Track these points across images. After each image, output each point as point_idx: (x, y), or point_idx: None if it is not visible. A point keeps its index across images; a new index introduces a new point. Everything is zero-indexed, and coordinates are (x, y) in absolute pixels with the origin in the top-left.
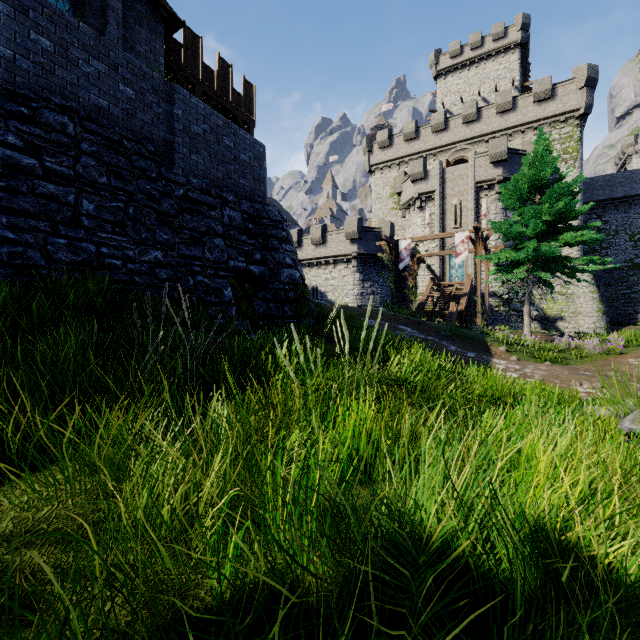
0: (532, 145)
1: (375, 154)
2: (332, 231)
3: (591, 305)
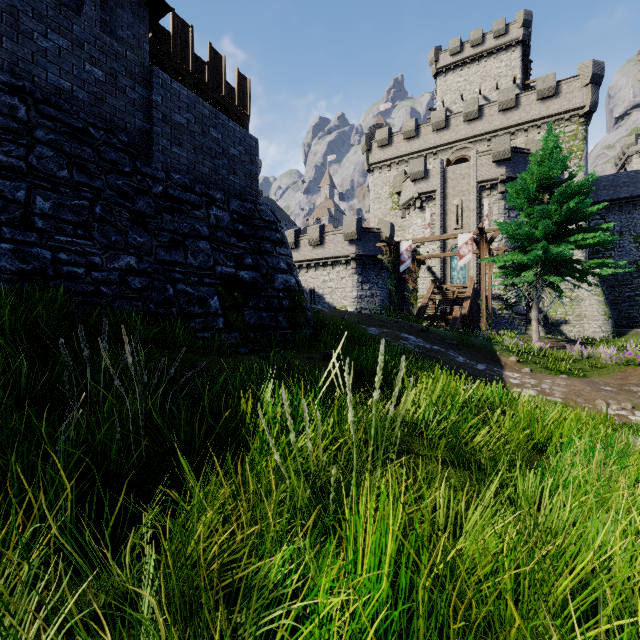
0: (536, 144)
1: (374, 153)
2: (330, 232)
3: (597, 308)
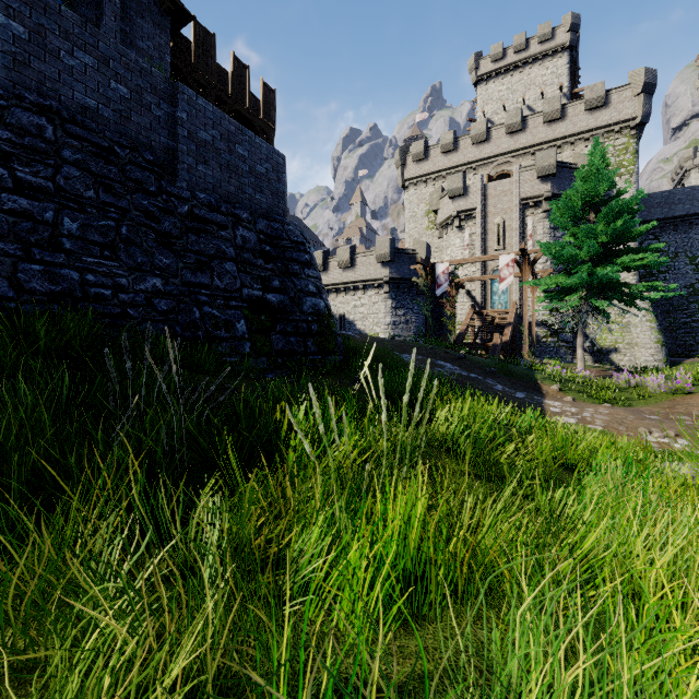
0: (583, 158)
1: (409, 168)
2: (361, 253)
3: (649, 335)
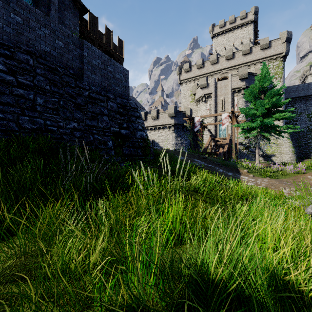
0: (259, 70)
1: (183, 75)
2: (161, 112)
3: (288, 149)
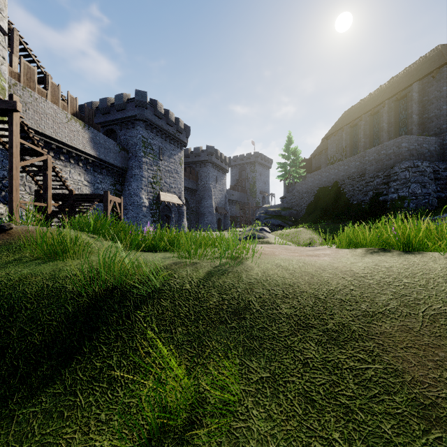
0: None
1: None
2: None
3: None
